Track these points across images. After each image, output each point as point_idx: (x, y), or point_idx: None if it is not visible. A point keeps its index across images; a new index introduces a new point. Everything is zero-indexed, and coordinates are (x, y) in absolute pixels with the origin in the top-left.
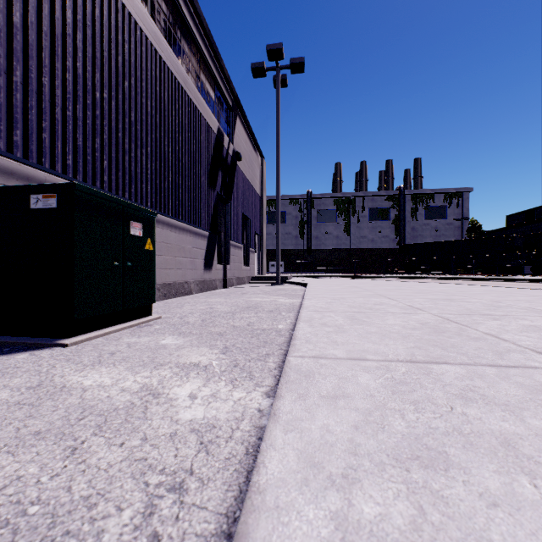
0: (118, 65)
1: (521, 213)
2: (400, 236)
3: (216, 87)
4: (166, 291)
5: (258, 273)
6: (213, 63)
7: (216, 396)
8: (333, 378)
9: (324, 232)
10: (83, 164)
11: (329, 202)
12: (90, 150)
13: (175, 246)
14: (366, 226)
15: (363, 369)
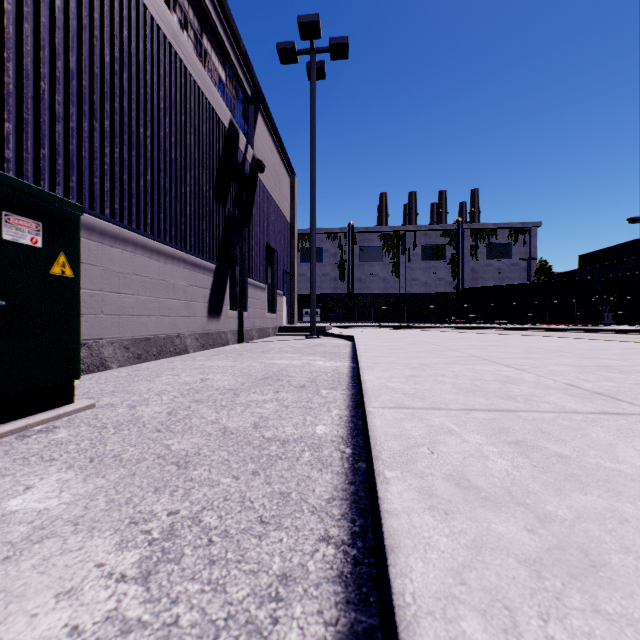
0: None
1: (596, 253)
2: (457, 279)
3: (228, 65)
4: (141, 350)
5: (288, 323)
6: (223, 28)
7: None
8: None
9: (369, 273)
10: None
11: (374, 238)
12: None
13: (158, 281)
14: (418, 266)
15: None
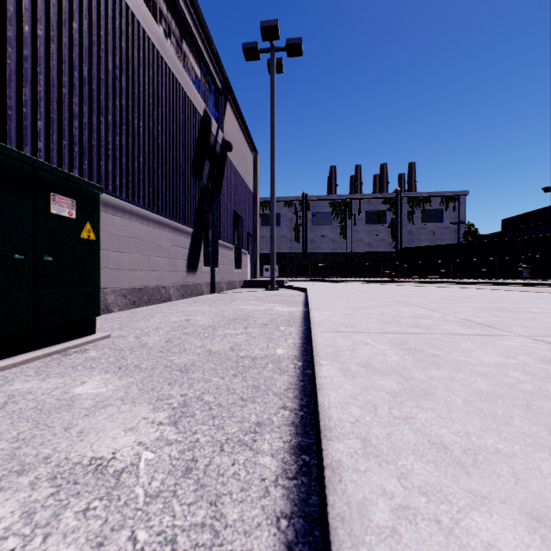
0: None
1: (516, 217)
2: (396, 240)
3: (202, 64)
4: (135, 298)
5: (251, 277)
6: (199, 33)
7: None
8: None
9: (320, 235)
10: None
11: (324, 205)
12: (12, 102)
13: (148, 242)
14: (362, 229)
15: None
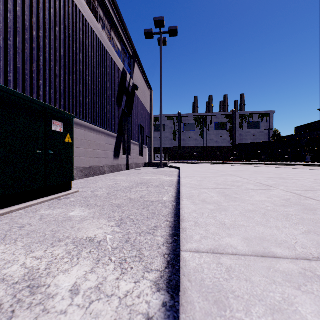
0: (50, 15)
1: (303, 126)
2: (233, 139)
3: (122, 42)
4: (87, 172)
5: (149, 161)
6: (120, 26)
7: (100, 290)
8: (261, 312)
9: (188, 136)
10: (22, 81)
11: (191, 119)
12: (28, 71)
13: (94, 142)
14: (213, 133)
15: (289, 281)
